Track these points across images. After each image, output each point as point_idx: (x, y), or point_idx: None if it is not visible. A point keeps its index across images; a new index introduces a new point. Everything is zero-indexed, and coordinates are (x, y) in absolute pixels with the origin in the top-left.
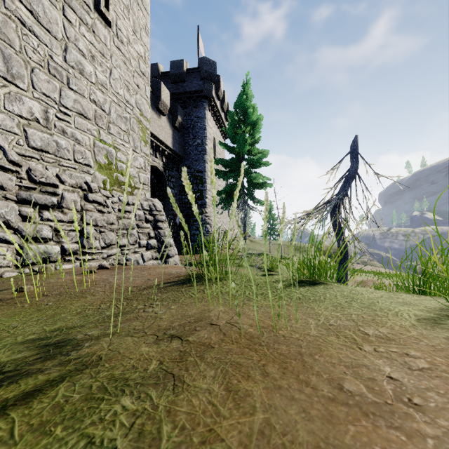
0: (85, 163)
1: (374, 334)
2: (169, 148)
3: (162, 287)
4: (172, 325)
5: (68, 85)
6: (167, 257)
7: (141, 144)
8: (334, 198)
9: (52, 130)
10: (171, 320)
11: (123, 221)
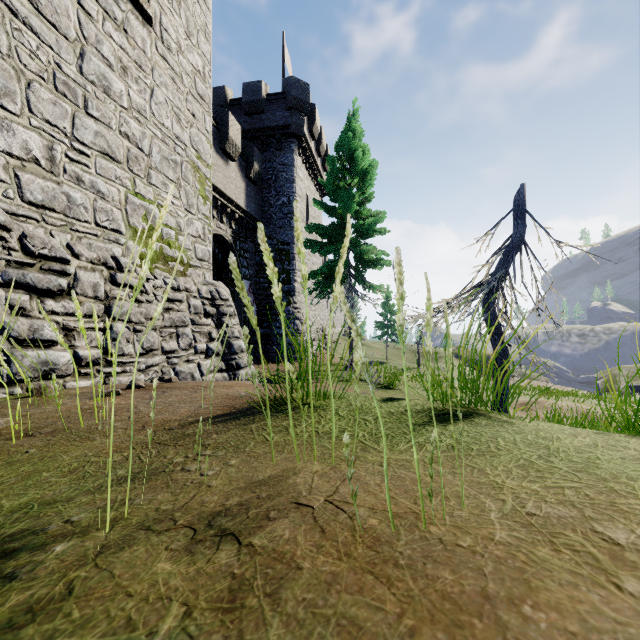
0: (113, 228)
1: (633, 545)
2: (241, 209)
3: (220, 421)
4: (227, 504)
5: (85, 110)
6: (237, 367)
7: (198, 201)
8: (490, 280)
9: (61, 177)
10: (226, 491)
11: (170, 315)
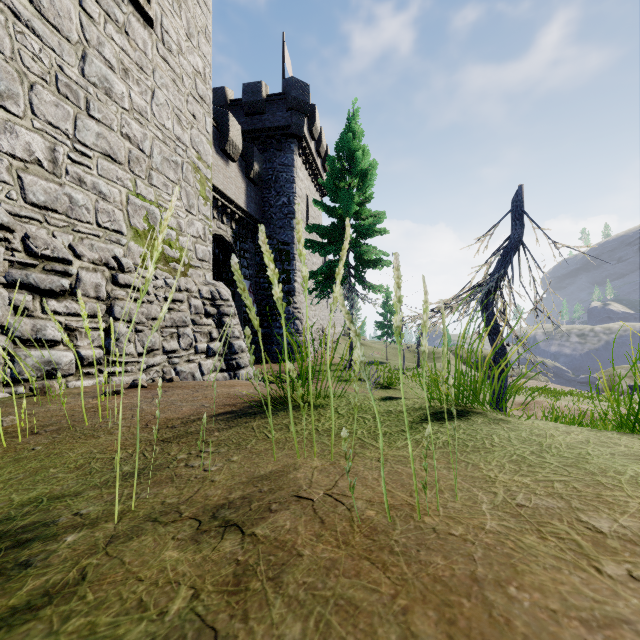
0: (114, 229)
1: (615, 533)
2: (241, 209)
3: (222, 419)
4: (230, 498)
5: (87, 112)
6: (237, 367)
7: (199, 201)
8: (488, 280)
9: (63, 179)
10: (229, 485)
11: (171, 315)
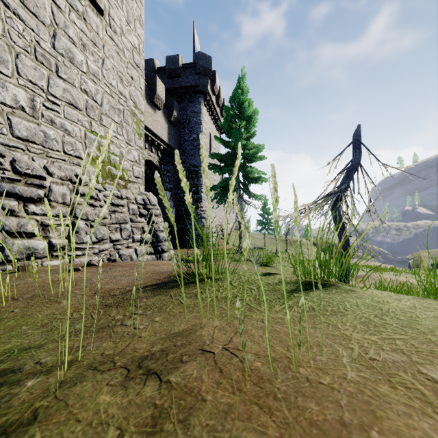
0: (76, 155)
1: None
2: (164, 142)
3: (149, 289)
4: (152, 350)
5: (57, 74)
6: (161, 251)
7: (135, 137)
8: (337, 191)
9: (40, 120)
10: (152, 340)
11: (115, 215)
